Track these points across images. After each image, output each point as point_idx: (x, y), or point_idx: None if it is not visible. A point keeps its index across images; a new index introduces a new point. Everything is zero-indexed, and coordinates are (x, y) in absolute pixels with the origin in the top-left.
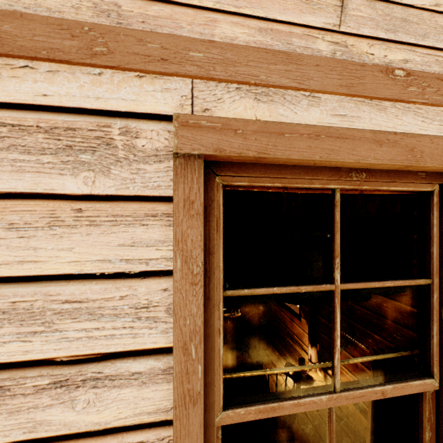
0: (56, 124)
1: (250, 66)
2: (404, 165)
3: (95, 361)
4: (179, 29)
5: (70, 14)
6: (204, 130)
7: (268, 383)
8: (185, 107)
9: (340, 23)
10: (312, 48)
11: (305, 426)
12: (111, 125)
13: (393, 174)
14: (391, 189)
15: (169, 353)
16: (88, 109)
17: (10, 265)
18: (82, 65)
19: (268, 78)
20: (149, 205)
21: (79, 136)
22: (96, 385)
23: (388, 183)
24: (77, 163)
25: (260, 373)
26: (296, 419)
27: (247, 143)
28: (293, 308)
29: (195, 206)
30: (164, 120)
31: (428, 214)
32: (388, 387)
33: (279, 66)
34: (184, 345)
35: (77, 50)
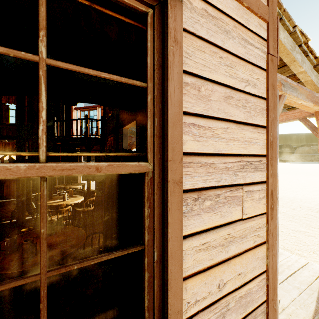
0: None
1: None
2: None
3: None
4: None
5: None
6: None
7: (92, 243)
8: None
9: None
10: None
11: None
12: None
13: None
14: None
15: None
16: None
17: None
18: None
19: None
20: None
21: None
22: None
23: None
24: None
25: None
26: None
27: None
28: None
29: None
30: None
31: (146, 34)
32: (103, 164)
33: None
34: None
35: None
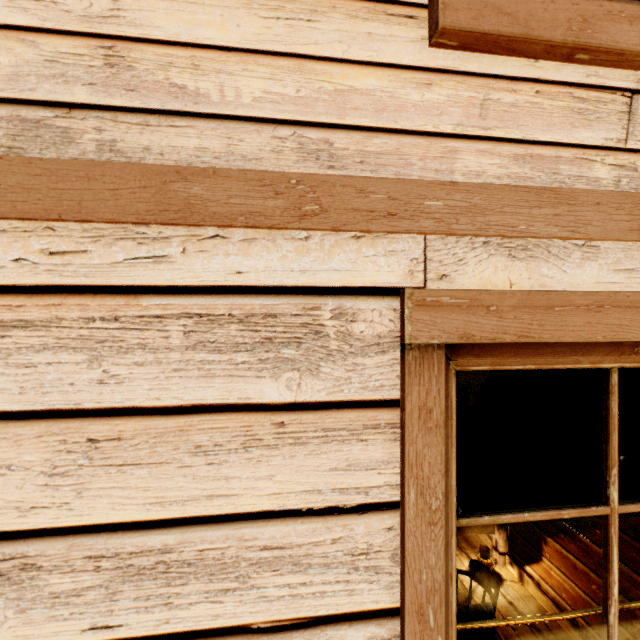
0: (252, 310)
1: (506, 212)
2: None
3: (301, 628)
4: (408, 167)
5: (269, 160)
6: (446, 309)
7: None
8: (415, 275)
9: (627, 136)
10: (587, 176)
11: None
12: (320, 307)
13: None
14: None
15: (395, 616)
16: (291, 287)
17: (197, 501)
18: (286, 229)
19: (529, 228)
20: (369, 412)
21: (281, 323)
22: None
23: None
24: (279, 361)
25: (494, 625)
26: None
27: (503, 324)
28: None
29: (433, 416)
30: (388, 294)
31: None
32: None
33: (544, 210)
34: (419, 608)
35: (282, 212)
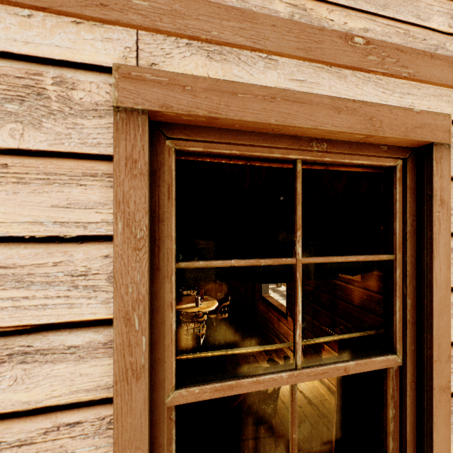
0: None
1: (201, 20)
2: (364, 135)
3: (24, 334)
4: None
5: None
6: (149, 84)
7: None
8: (129, 60)
9: None
10: (269, 8)
11: (287, 423)
12: (42, 74)
13: (355, 145)
14: (354, 162)
15: (111, 325)
16: (15, 54)
17: None
18: (8, 4)
19: (220, 35)
20: (88, 163)
21: (5, 83)
22: (25, 360)
23: (351, 155)
24: (2, 113)
25: (221, 353)
26: (279, 417)
27: (197, 101)
28: (280, 307)
29: (139, 165)
30: (105, 72)
31: (391, 190)
32: (351, 363)
33: (232, 23)
34: (126, 315)
35: None
